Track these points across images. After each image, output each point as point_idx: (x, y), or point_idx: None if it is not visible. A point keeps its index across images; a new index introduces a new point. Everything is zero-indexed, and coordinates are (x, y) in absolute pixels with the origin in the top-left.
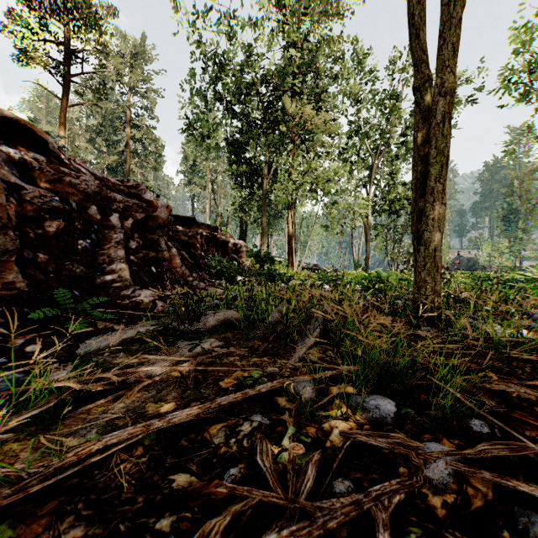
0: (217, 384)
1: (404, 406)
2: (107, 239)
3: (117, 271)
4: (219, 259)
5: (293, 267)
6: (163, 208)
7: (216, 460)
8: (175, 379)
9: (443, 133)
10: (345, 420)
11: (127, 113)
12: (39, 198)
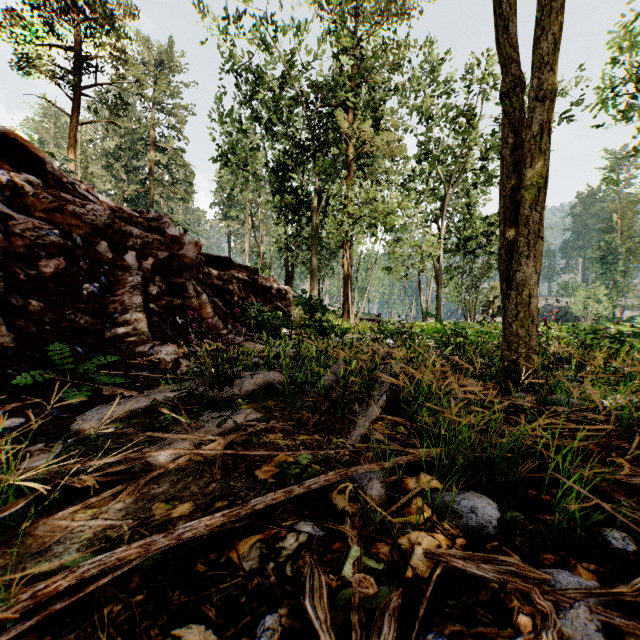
0: (252, 474)
1: (509, 507)
2: (120, 283)
3: (132, 323)
4: (260, 308)
5: (350, 318)
6: (191, 246)
7: (245, 599)
8: (196, 466)
9: (540, 148)
10: (430, 531)
11: (150, 133)
12: (32, 231)
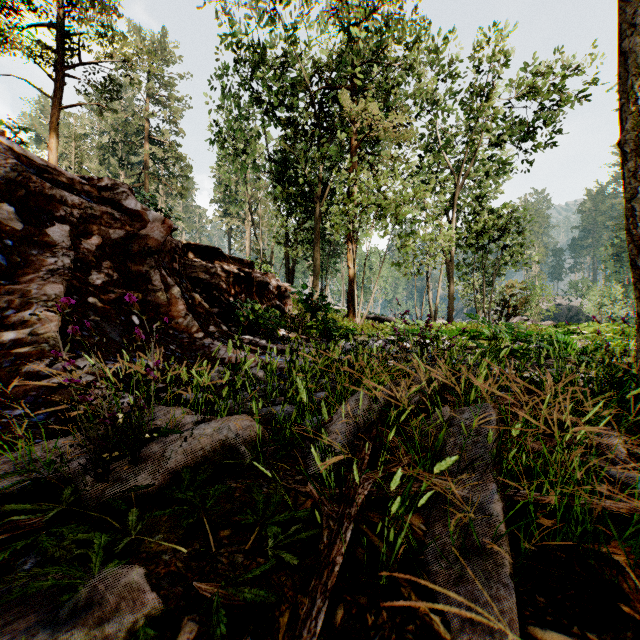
0: None
1: None
2: (32, 266)
3: (32, 324)
4: (253, 305)
5: (355, 318)
6: (157, 224)
7: None
8: None
9: None
10: None
11: (146, 125)
12: None
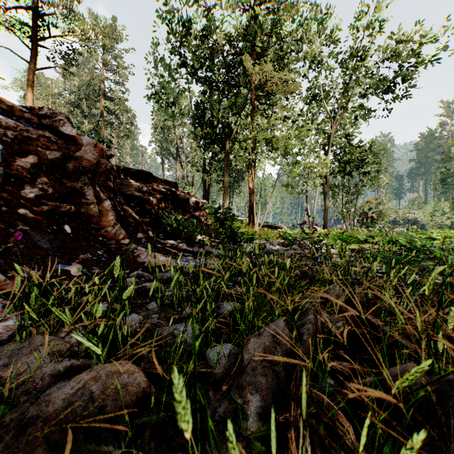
0: None
1: None
2: None
3: None
4: (176, 216)
5: (254, 226)
6: (89, 147)
7: None
8: None
9: None
10: None
11: (102, 86)
12: None
